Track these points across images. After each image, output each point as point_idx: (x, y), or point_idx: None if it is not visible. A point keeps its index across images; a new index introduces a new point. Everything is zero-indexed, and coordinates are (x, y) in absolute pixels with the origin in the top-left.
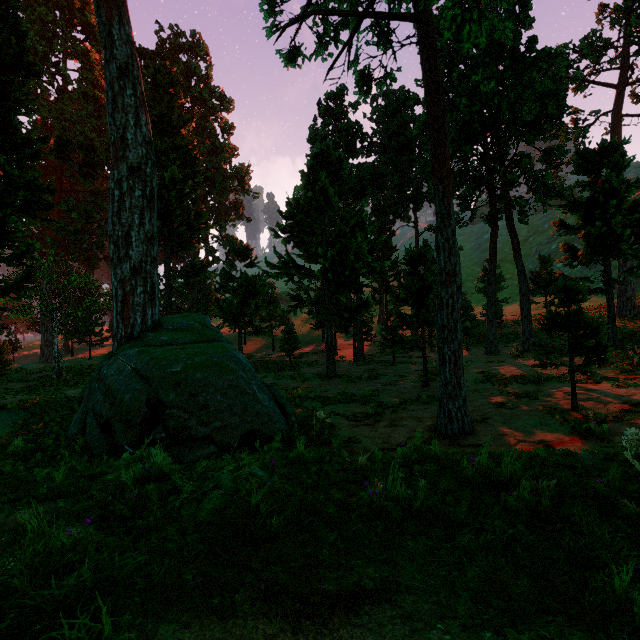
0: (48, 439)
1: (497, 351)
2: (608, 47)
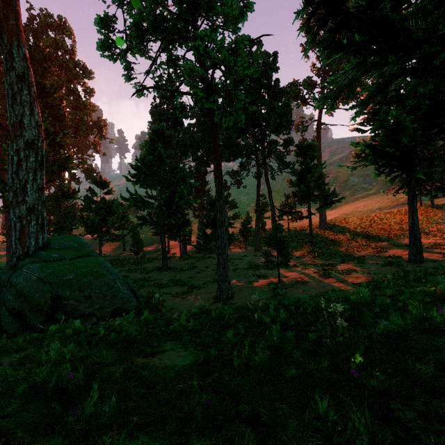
0: None
1: (260, 249)
2: (315, 87)
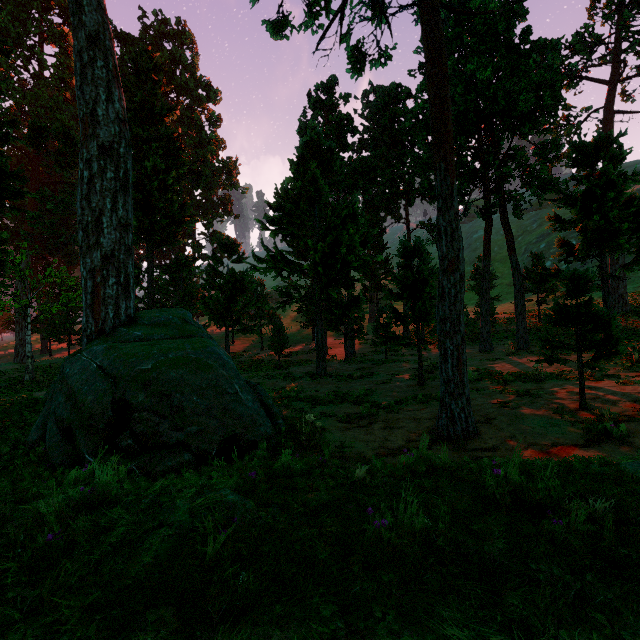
0: (4, 446)
1: (491, 349)
2: (600, 43)
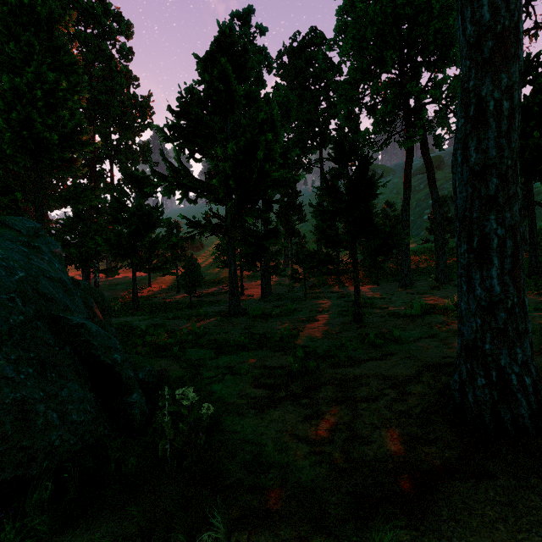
0: None
1: (412, 284)
2: None
